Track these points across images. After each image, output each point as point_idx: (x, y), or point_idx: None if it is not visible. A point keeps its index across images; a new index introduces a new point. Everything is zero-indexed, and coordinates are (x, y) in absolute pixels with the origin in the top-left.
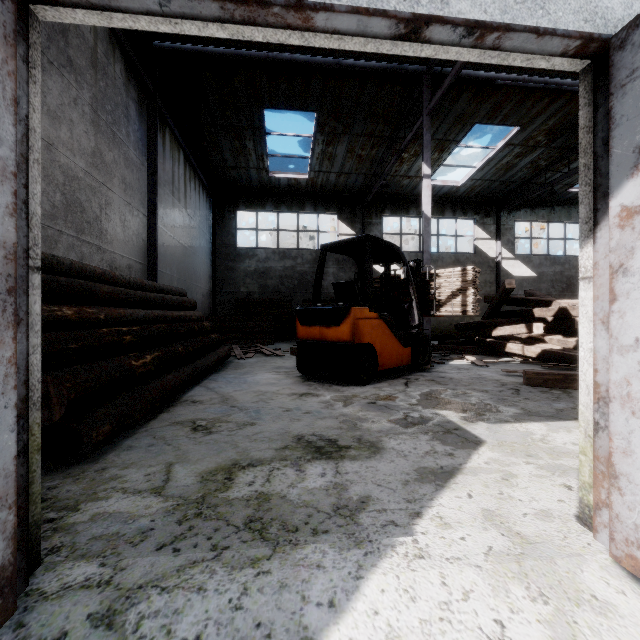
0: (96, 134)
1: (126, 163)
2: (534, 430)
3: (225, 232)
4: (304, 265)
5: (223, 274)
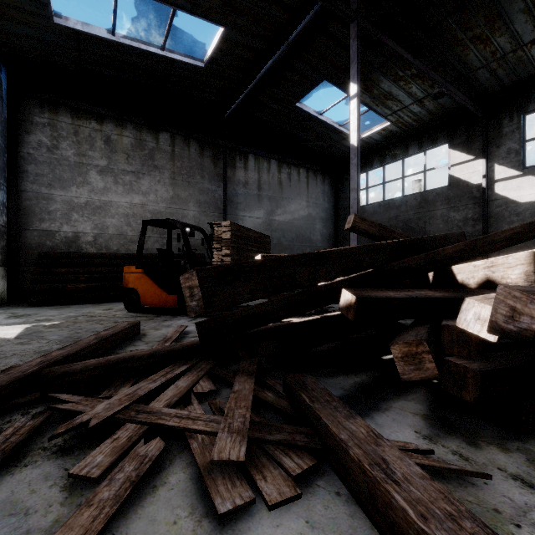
0: (174, 188)
1: (201, 192)
2: (8, 331)
3: (344, 198)
4: (408, 212)
5: (343, 232)
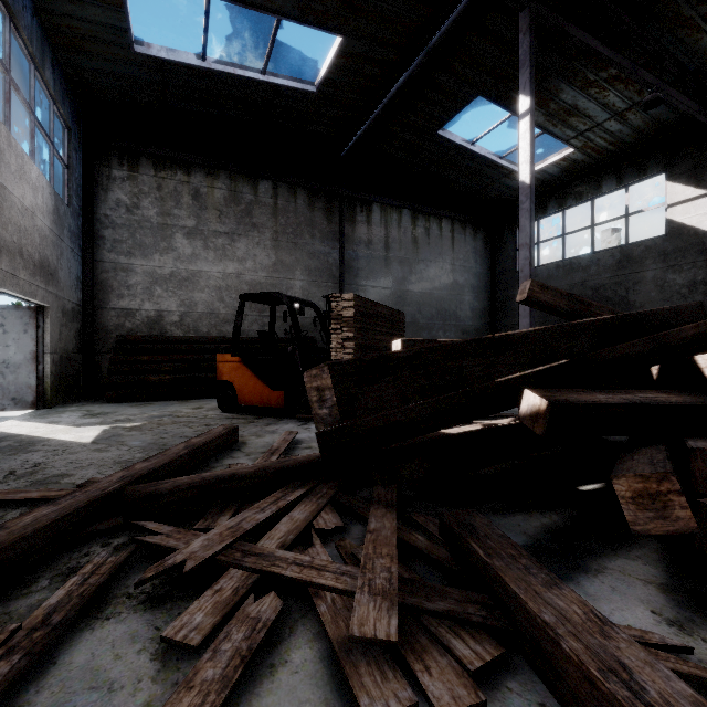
0: (277, 252)
1: (311, 256)
2: (83, 433)
3: (504, 257)
4: (600, 275)
5: (503, 305)
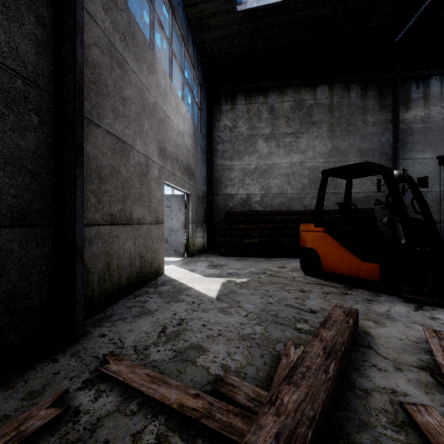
0: (332, 141)
1: (363, 139)
2: (210, 285)
3: None
4: None
5: None
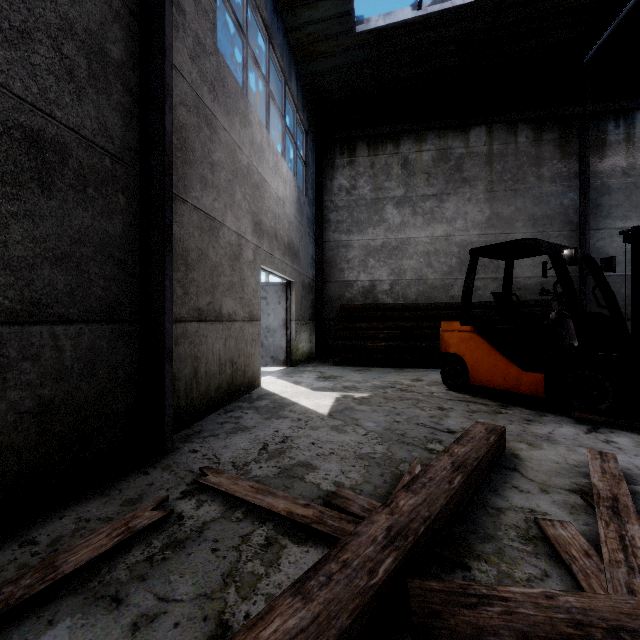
0: (492, 205)
1: (536, 202)
2: (320, 400)
3: None
4: None
5: None
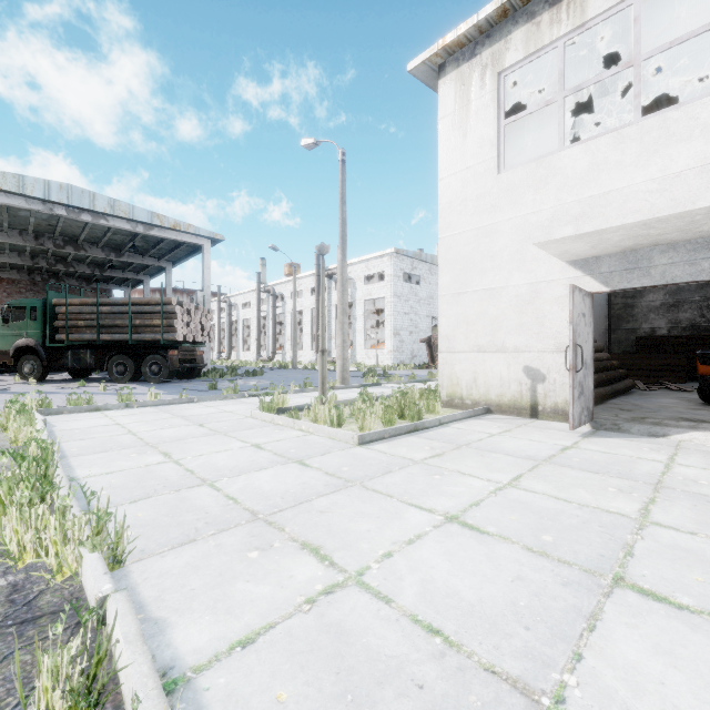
0: None
1: None
2: None
3: None
4: None
5: (620, 312)
